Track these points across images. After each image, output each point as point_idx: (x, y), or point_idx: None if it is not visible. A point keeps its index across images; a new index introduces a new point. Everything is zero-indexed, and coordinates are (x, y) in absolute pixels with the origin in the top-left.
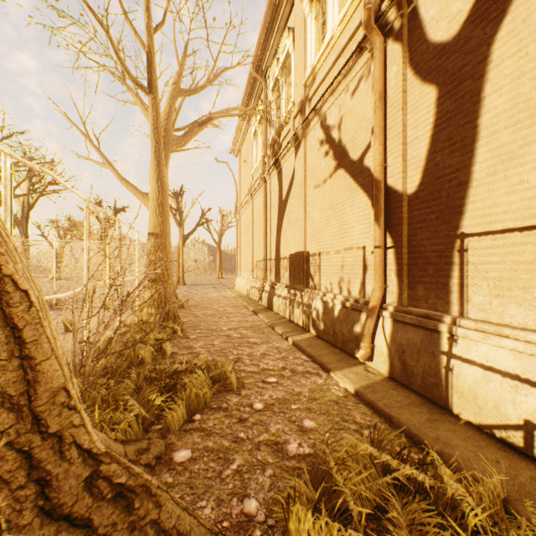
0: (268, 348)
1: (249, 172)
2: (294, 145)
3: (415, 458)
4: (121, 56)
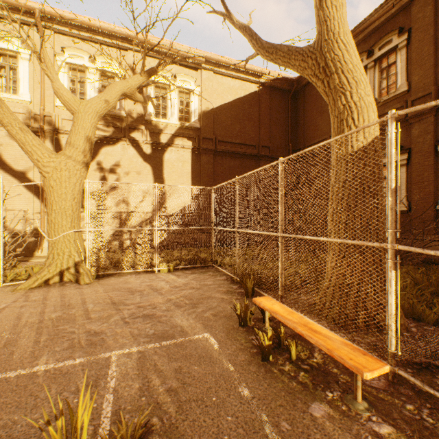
0: None
1: None
2: None
3: None
4: None
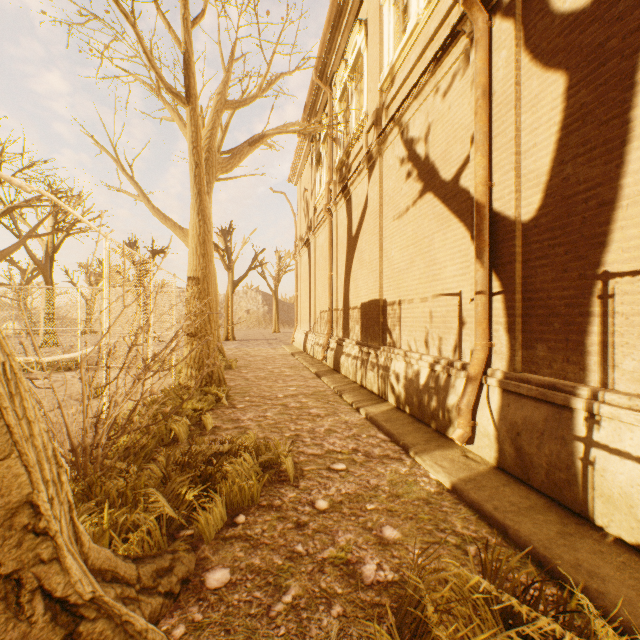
0: (334, 423)
1: (311, 204)
2: (367, 166)
3: (547, 594)
4: (151, 57)
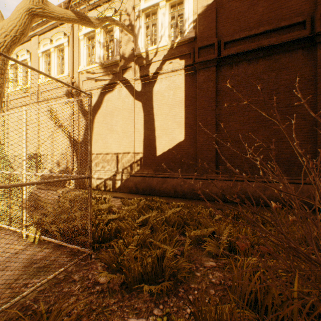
0: None
1: None
2: (31, 105)
3: None
4: None
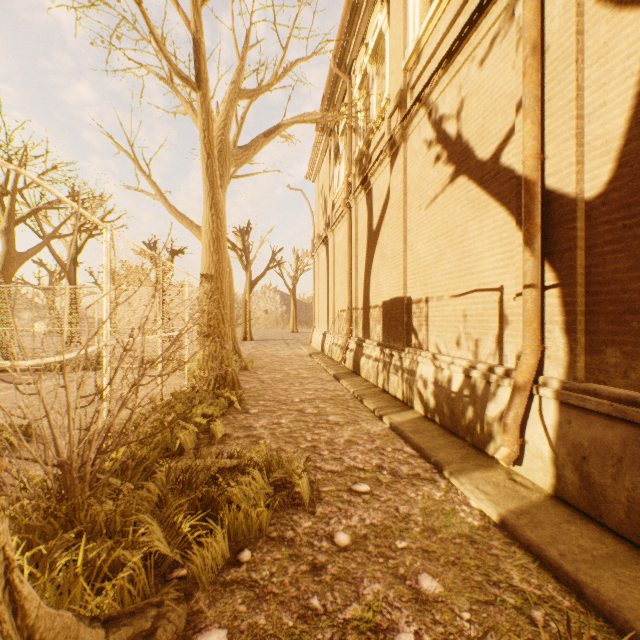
0: (355, 432)
1: (330, 200)
2: (389, 154)
3: None
4: (158, 38)
